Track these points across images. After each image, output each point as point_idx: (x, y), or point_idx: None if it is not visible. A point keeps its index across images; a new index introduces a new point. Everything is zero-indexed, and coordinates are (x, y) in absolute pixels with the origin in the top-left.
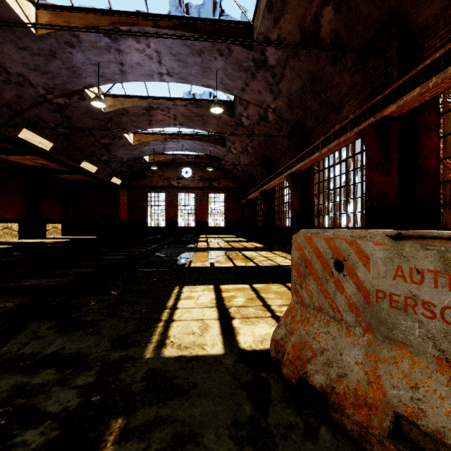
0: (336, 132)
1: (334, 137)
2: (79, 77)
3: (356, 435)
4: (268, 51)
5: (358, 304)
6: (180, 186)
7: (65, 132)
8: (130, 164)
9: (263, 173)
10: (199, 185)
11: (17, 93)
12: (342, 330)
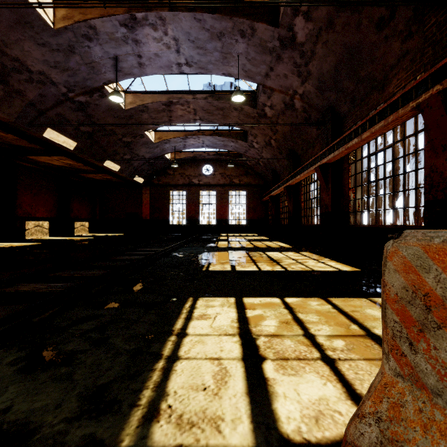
0: (382, 111)
1: (379, 117)
2: (98, 73)
3: None
4: (297, 26)
5: None
6: (200, 184)
7: (87, 131)
8: (151, 163)
9: (288, 167)
10: (220, 182)
11: (40, 92)
12: None
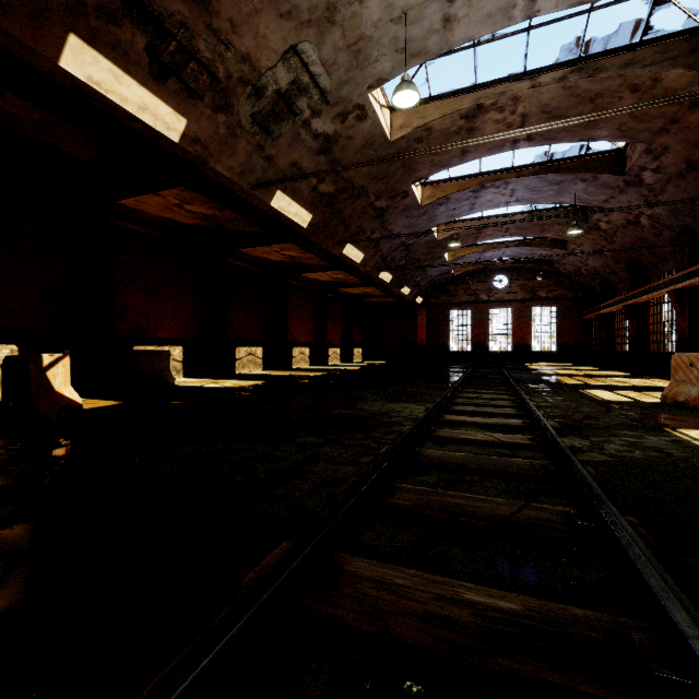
0: None
1: None
2: (433, 222)
3: (692, 407)
4: (644, 175)
5: (697, 376)
6: (491, 300)
7: (402, 265)
8: (435, 280)
9: (629, 281)
10: (518, 297)
11: (390, 245)
12: (691, 385)
